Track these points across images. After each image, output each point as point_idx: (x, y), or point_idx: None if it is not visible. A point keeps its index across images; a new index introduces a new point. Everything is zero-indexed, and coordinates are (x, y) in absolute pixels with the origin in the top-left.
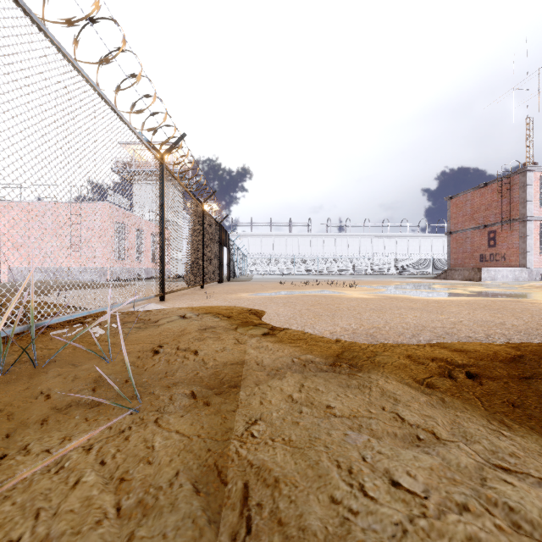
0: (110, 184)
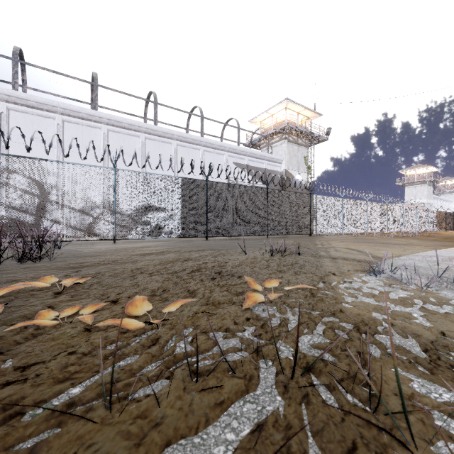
0: (432, 218)
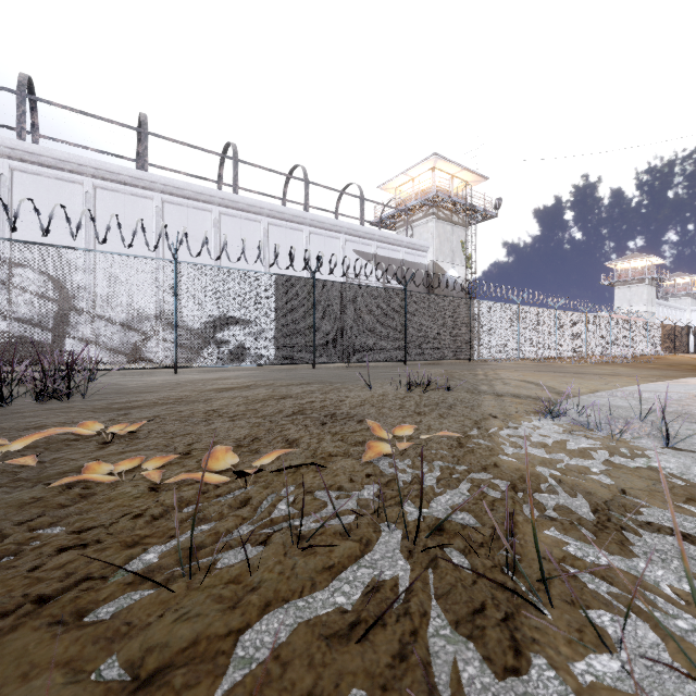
0: (655, 335)
